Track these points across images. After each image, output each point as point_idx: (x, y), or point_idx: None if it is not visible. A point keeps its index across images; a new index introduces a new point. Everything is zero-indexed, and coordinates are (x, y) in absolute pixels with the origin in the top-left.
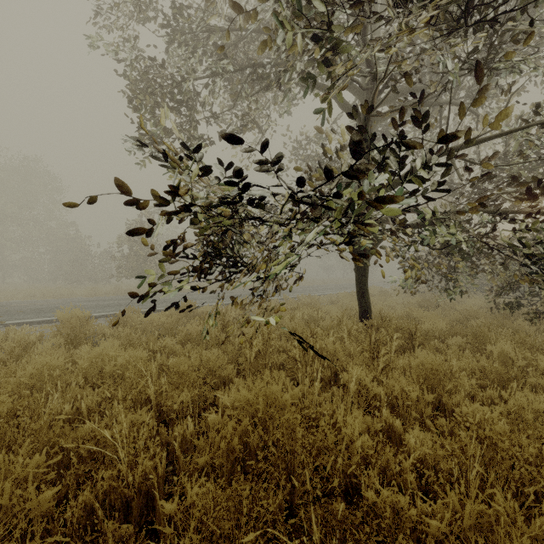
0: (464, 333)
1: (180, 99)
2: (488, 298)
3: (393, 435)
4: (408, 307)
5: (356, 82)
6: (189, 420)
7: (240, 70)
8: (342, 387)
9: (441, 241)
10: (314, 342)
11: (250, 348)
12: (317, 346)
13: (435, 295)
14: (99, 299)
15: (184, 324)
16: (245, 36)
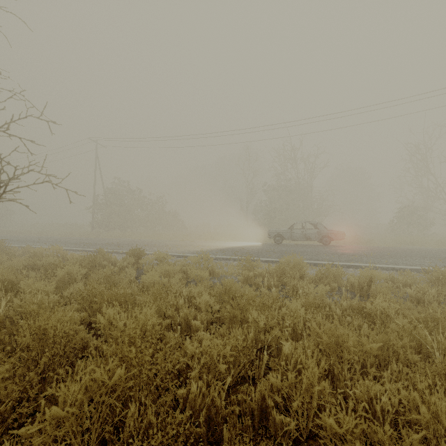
0: None
1: None
2: None
3: None
4: None
5: None
6: None
7: None
8: None
9: None
10: None
11: None
12: None
13: None
14: None
15: None
16: None
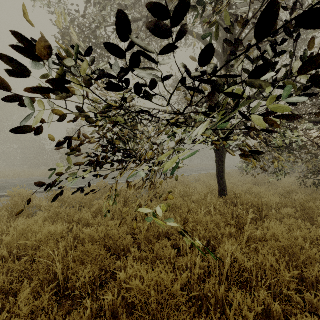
0: (292, 205)
1: (95, 43)
2: (299, 179)
3: (272, 316)
4: (248, 185)
5: (221, 25)
6: (88, 302)
7: (137, 21)
8: (213, 251)
9: (286, 142)
10: (190, 216)
11: (143, 222)
12: (199, 228)
13: (260, 175)
14: (47, 179)
15: (99, 197)
16: (140, 0)
